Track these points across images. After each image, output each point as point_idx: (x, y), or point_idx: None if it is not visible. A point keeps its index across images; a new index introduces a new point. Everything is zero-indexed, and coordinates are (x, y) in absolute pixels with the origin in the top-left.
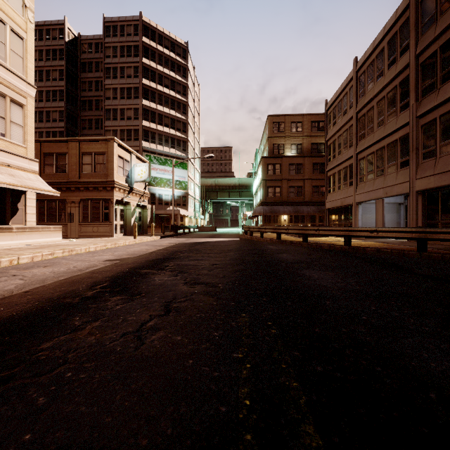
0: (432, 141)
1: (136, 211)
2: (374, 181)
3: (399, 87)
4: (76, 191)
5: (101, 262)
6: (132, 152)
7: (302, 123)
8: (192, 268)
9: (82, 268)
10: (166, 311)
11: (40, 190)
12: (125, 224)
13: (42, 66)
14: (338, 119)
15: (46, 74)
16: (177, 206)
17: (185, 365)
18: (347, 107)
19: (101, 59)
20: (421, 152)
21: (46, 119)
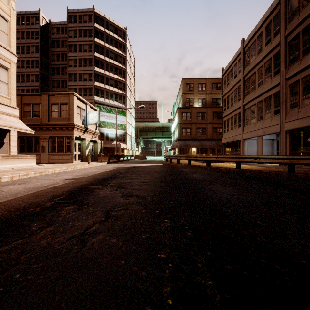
0: (296, 96)
1: (90, 145)
2: (256, 123)
3: (273, 58)
4: (47, 130)
5: (62, 180)
6: (87, 103)
7: (206, 84)
8: (128, 185)
9: (47, 185)
10: (106, 218)
11: (20, 129)
12: (82, 154)
13: (24, 43)
14: (231, 81)
15: (27, 49)
16: (119, 141)
17: (117, 266)
18: (237, 73)
19: (66, 38)
20: (289, 104)
21: (26, 80)
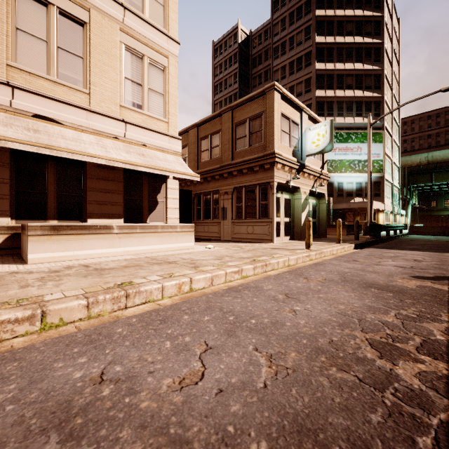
0: None
1: (309, 203)
2: None
3: None
4: (229, 178)
5: None
6: (302, 110)
7: None
8: None
9: None
10: None
11: (171, 172)
12: (292, 222)
13: (221, 78)
14: None
15: (224, 84)
16: (365, 197)
17: None
18: None
19: (270, 45)
20: None
21: None
